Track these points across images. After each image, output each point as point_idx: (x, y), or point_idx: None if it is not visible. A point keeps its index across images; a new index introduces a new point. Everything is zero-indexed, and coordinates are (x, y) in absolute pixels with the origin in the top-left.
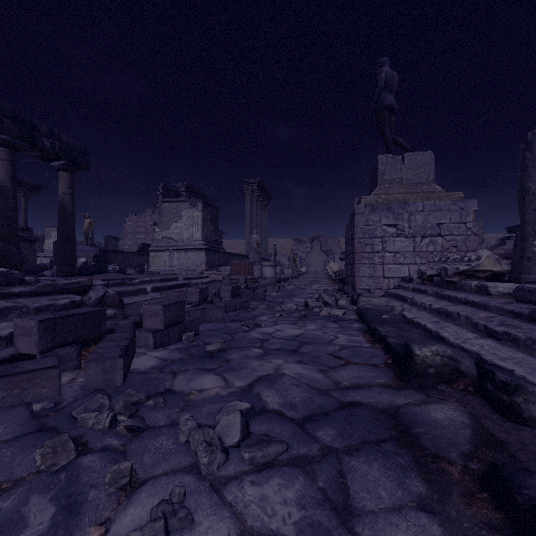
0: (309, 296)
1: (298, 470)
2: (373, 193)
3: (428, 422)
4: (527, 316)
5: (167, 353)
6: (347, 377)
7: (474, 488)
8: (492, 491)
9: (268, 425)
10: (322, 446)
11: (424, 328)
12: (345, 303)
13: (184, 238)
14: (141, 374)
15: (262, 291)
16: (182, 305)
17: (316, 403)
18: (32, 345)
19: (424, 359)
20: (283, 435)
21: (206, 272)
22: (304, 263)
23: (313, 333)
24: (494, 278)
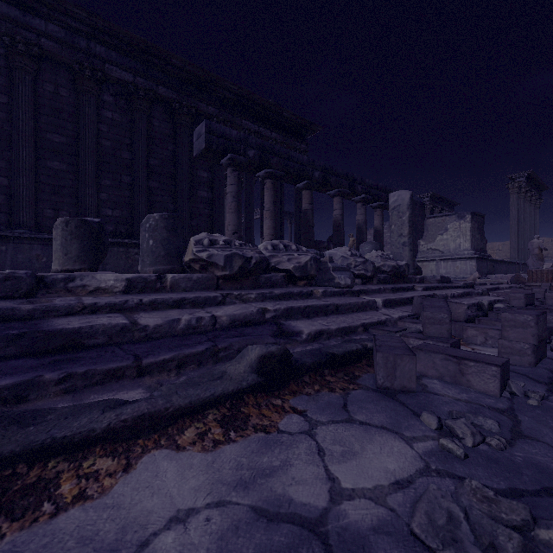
0: None
1: None
2: None
3: None
4: None
5: None
6: None
7: None
8: None
9: None
10: None
11: None
12: None
13: (450, 248)
14: None
15: None
16: None
17: None
18: (520, 303)
19: None
20: None
21: (479, 280)
22: None
23: None
24: None
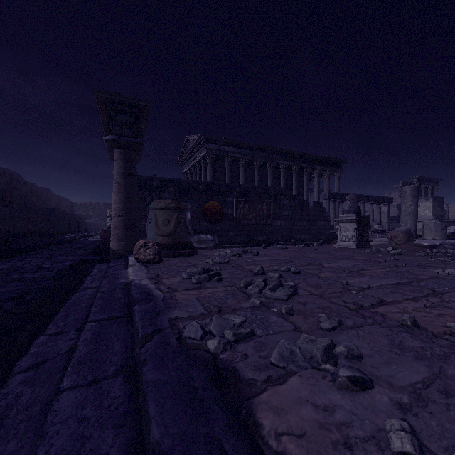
0: None
1: None
2: None
3: None
4: None
5: None
6: None
7: None
8: None
9: None
10: None
11: None
12: None
13: (421, 216)
14: None
15: None
16: None
17: None
18: None
19: None
20: None
21: None
22: None
23: None
24: None
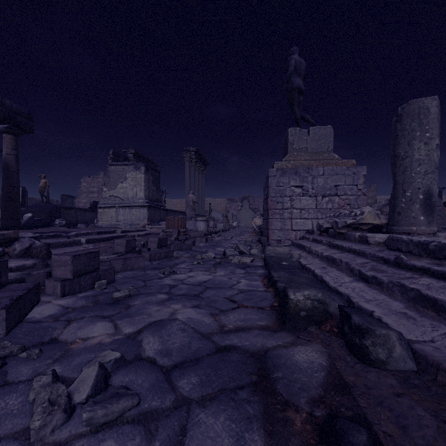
0: (231, 246)
1: (141, 428)
2: (284, 160)
3: (289, 365)
4: (393, 262)
5: (73, 301)
6: (234, 320)
7: (312, 440)
8: (327, 443)
9: (133, 375)
10: (177, 397)
11: (313, 273)
12: (256, 252)
13: (129, 196)
14: (32, 324)
15: (190, 242)
16: (95, 255)
17: (193, 348)
18: None
19: (297, 303)
20: (143, 387)
21: (148, 226)
22: (235, 219)
23: (220, 279)
24: (375, 230)
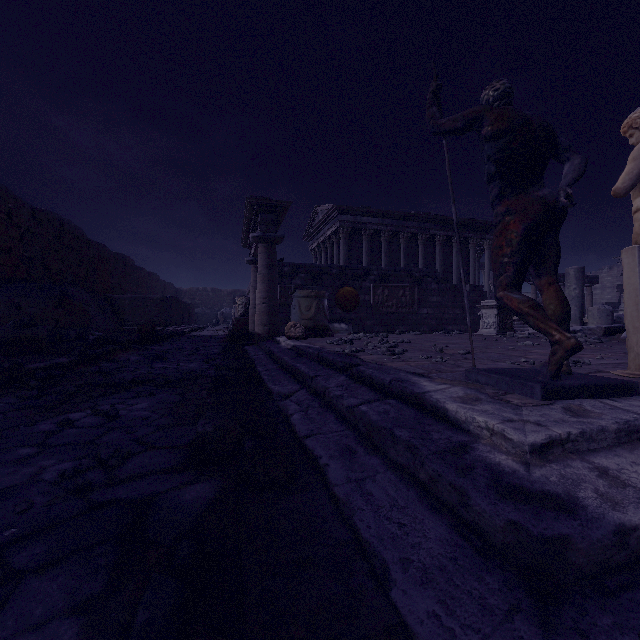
0: None
1: None
2: None
3: None
4: None
5: None
6: None
7: None
8: None
9: None
10: None
11: None
12: None
13: None
14: None
15: None
16: None
17: None
18: None
19: None
20: None
21: None
22: None
23: None
24: None
